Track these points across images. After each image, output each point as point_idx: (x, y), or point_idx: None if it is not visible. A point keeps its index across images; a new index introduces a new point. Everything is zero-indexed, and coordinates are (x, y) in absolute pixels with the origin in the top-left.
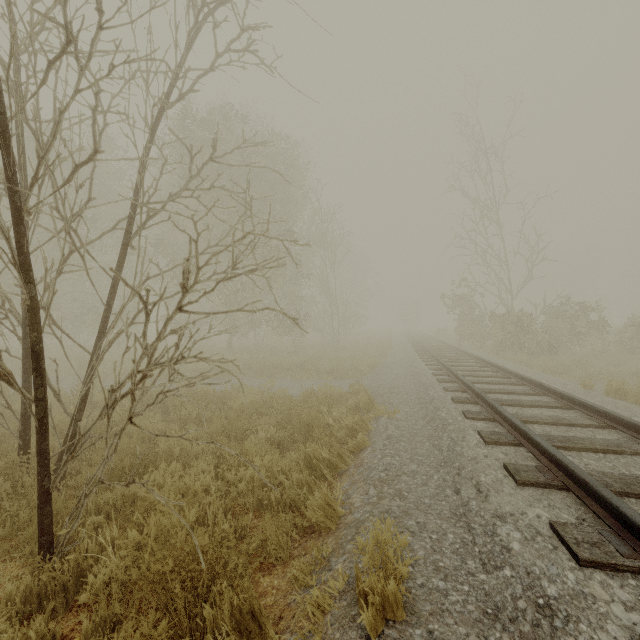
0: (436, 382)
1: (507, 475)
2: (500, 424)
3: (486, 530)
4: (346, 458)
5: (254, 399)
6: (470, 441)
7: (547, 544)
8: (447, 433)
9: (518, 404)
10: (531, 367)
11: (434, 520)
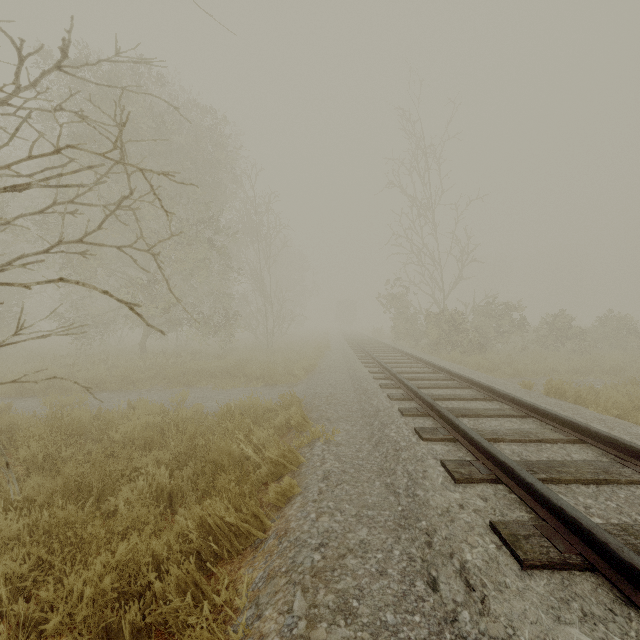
0: (379, 388)
1: (501, 545)
2: (464, 447)
3: None
4: (264, 519)
5: (151, 422)
6: (434, 479)
7: None
8: (402, 464)
9: (473, 414)
10: (465, 366)
11: None
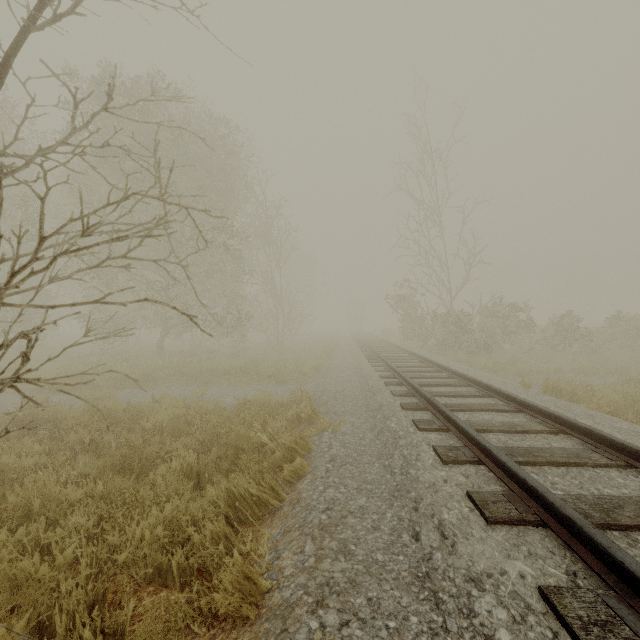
0: (383, 385)
1: (473, 508)
2: (455, 435)
3: (460, 606)
4: (280, 491)
5: (176, 414)
6: (425, 460)
7: (545, 630)
8: (399, 450)
9: (469, 409)
10: (470, 365)
11: (391, 592)
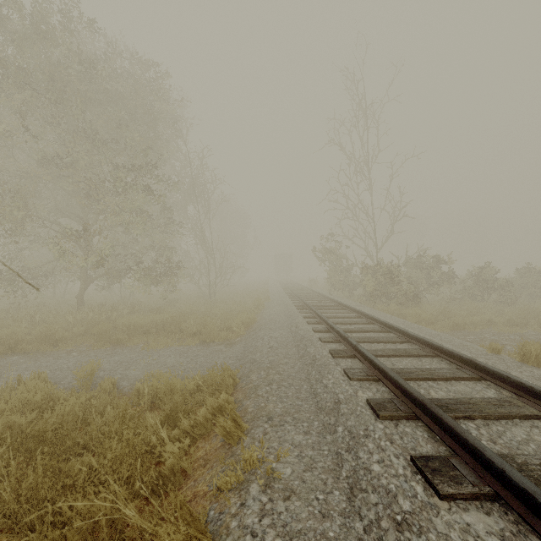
0: (330, 357)
1: None
2: (537, 533)
3: None
4: None
5: (15, 424)
6: None
7: None
8: None
9: (480, 415)
10: (403, 318)
11: None
